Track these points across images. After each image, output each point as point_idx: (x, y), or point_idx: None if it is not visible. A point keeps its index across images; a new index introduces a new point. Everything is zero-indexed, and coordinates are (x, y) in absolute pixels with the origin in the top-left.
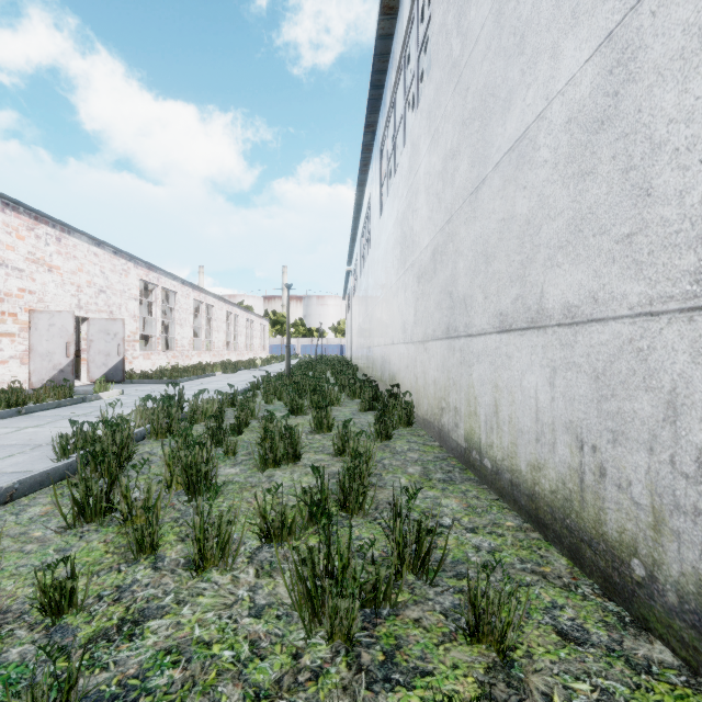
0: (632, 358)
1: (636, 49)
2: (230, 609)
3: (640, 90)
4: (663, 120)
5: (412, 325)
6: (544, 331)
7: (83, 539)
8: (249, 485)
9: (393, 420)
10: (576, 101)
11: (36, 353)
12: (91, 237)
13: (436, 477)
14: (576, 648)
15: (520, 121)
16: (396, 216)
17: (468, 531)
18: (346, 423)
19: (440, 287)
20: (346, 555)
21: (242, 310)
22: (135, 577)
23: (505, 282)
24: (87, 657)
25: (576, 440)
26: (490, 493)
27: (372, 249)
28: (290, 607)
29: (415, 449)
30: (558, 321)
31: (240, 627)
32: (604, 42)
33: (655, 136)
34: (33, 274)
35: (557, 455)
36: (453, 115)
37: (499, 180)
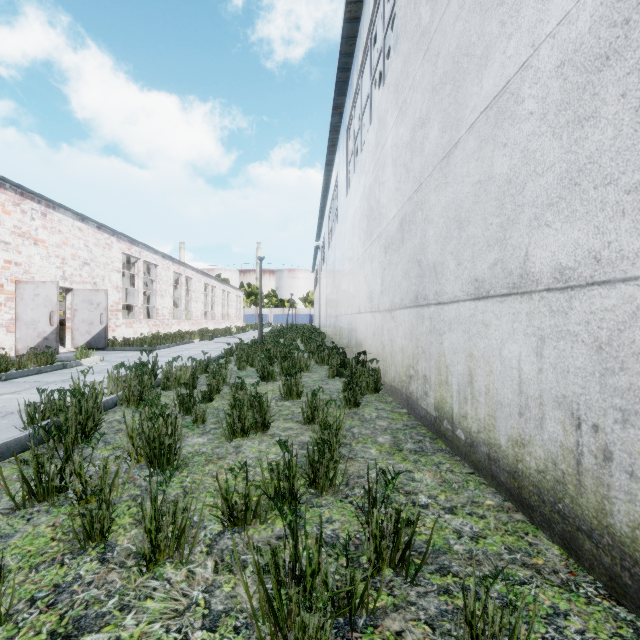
0: None
1: None
2: (181, 618)
3: None
4: None
5: (379, 294)
6: (529, 297)
7: (31, 522)
8: (216, 456)
9: (361, 387)
10: (571, 40)
11: (22, 322)
12: (75, 213)
13: (406, 448)
14: None
15: (499, 75)
16: (363, 191)
17: (447, 511)
18: (315, 392)
19: (408, 256)
20: (315, 559)
21: (219, 282)
22: (78, 572)
23: (481, 247)
24: None
25: (571, 417)
26: (464, 465)
27: (339, 224)
28: (250, 615)
29: (383, 416)
30: (548, 286)
31: None
32: None
33: None
34: (19, 247)
35: (546, 432)
36: (422, 84)
37: (474, 141)
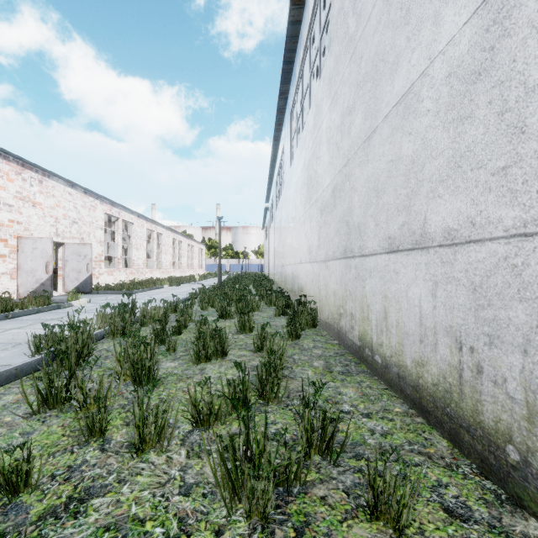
0: (507, 273)
1: (511, 8)
2: (163, 487)
3: (514, 43)
4: (536, 66)
5: (316, 248)
6: (427, 251)
7: (45, 423)
8: (185, 376)
9: (301, 323)
10: (455, 58)
11: (23, 270)
12: (66, 180)
13: (336, 370)
14: (462, 525)
15: (406, 79)
16: (303, 163)
17: (364, 416)
18: (263, 326)
19: (339, 218)
20: (262, 443)
21: (185, 238)
22: (85, 458)
23: (393, 212)
24: (35, 534)
25: (455, 342)
26: (381, 383)
27: (285, 189)
28: (214, 486)
29: (319, 346)
30: (440, 243)
31: (171, 505)
32: (481, 5)
33: (529, 81)
34: (20, 209)
35: (439, 354)
36: (349, 80)
37: (388, 129)
